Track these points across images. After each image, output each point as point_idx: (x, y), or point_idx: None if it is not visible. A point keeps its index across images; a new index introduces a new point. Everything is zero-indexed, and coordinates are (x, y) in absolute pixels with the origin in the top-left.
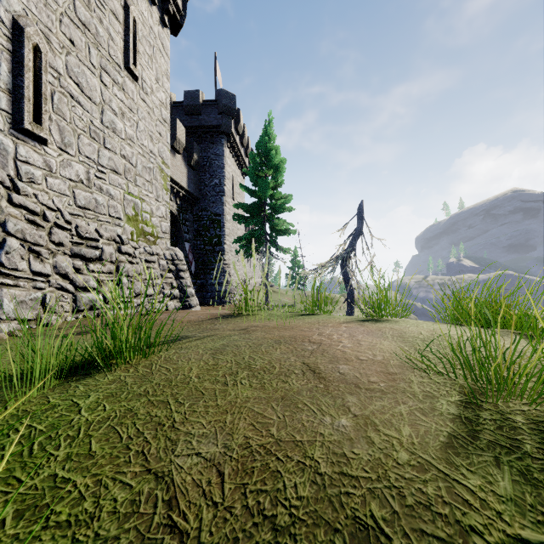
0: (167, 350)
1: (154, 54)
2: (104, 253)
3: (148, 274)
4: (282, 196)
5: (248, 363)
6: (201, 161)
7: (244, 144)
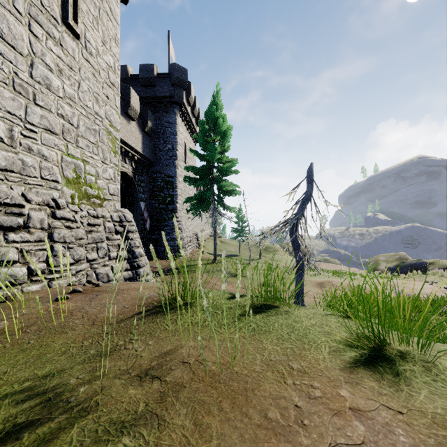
0: None
1: (100, 16)
2: (32, 220)
3: (91, 238)
4: (229, 160)
5: None
6: (155, 129)
7: (195, 114)
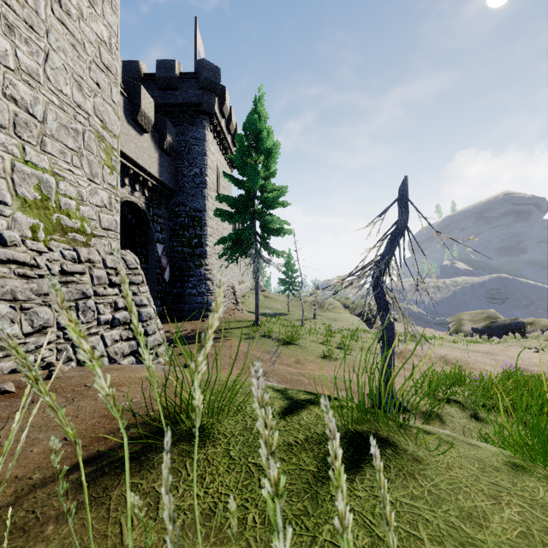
0: None
1: None
2: None
3: (66, 294)
4: (275, 188)
5: None
6: (177, 147)
7: (231, 130)
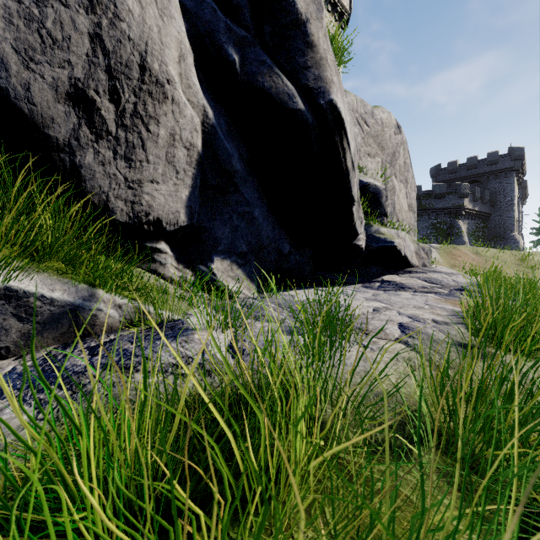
0: None
1: None
2: None
3: None
4: None
5: None
6: None
7: (526, 194)
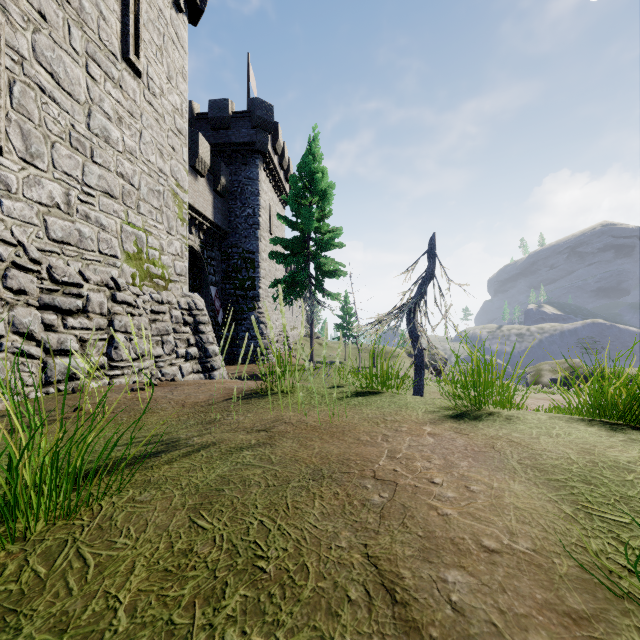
0: (117, 492)
1: (165, 45)
2: (91, 303)
3: (155, 329)
4: (330, 230)
5: (253, 550)
6: (230, 187)
7: (284, 166)
